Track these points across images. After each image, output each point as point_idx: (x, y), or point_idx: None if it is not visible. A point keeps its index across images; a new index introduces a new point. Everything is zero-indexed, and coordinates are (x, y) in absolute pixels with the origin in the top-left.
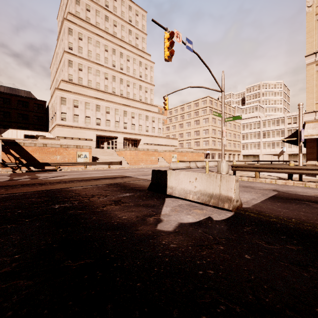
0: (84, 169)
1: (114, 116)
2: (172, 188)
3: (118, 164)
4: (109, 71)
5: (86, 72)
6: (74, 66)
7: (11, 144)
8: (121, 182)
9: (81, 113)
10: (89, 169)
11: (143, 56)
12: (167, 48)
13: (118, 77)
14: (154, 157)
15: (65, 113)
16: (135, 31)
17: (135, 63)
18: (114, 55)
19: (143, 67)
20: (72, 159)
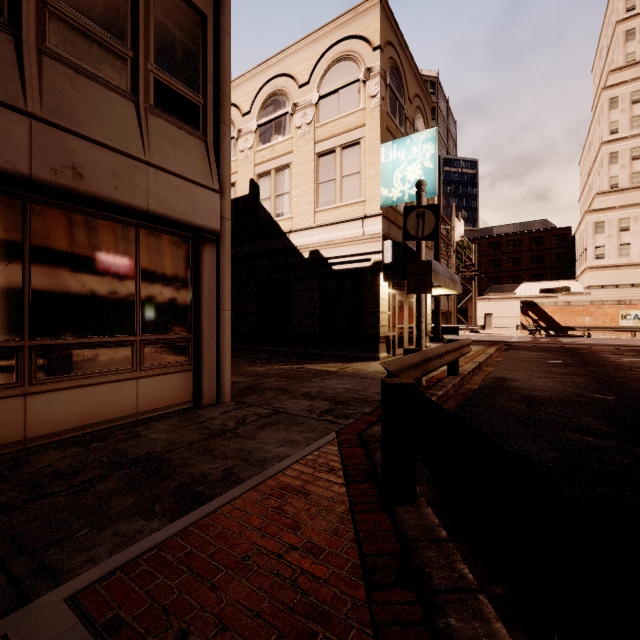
0: (630, 337)
1: None
2: None
3: None
4: None
5: None
6: (621, 159)
7: (528, 305)
8: None
9: (636, 238)
10: (639, 338)
11: None
12: None
13: None
14: None
15: (603, 246)
16: None
17: None
18: None
19: None
20: (609, 322)
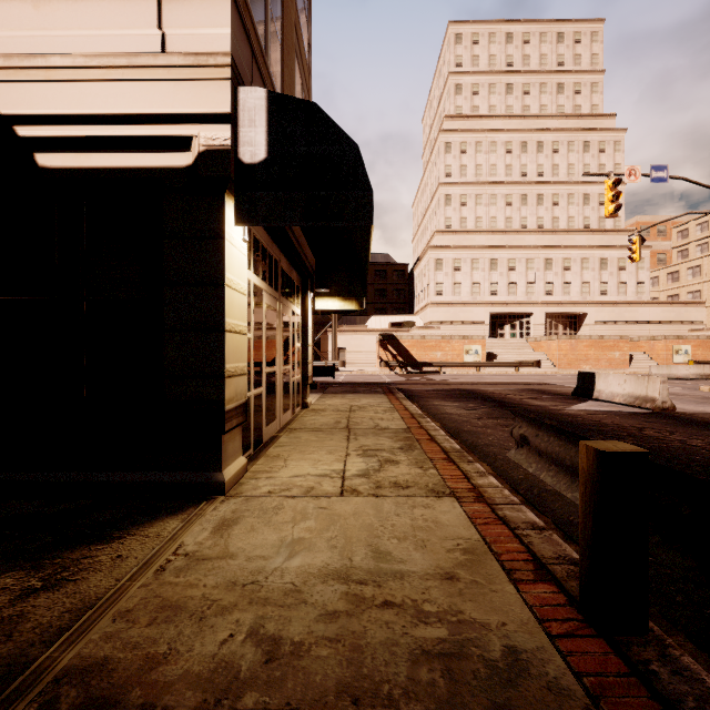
0: (476, 372)
1: (523, 273)
2: (600, 391)
3: (532, 366)
4: (514, 188)
5: (472, 206)
6: (454, 202)
7: (388, 338)
8: (538, 388)
9: (465, 279)
10: (483, 373)
11: (594, 126)
12: (609, 202)
13: (532, 195)
14: (619, 352)
15: (442, 283)
16: (572, 80)
17: (572, 151)
18: (524, 154)
19: (593, 151)
20: (457, 357)
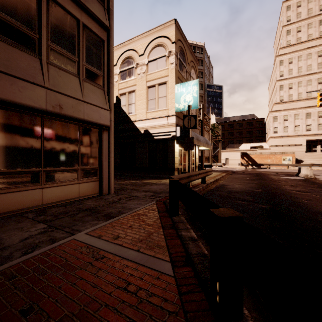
0: (286, 168)
1: None
2: (300, 173)
3: (319, 166)
4: None
5: (295, 88)
6: (285, 88)
7: (244, 154)
8: (292, 173)
9: (290, 124)
10: (290, 169)
11: None
12: (319, 101)
13: None
14: None
15: (277, 127)
16: None
17: None
18: None
19: None
20: (278, 162)
